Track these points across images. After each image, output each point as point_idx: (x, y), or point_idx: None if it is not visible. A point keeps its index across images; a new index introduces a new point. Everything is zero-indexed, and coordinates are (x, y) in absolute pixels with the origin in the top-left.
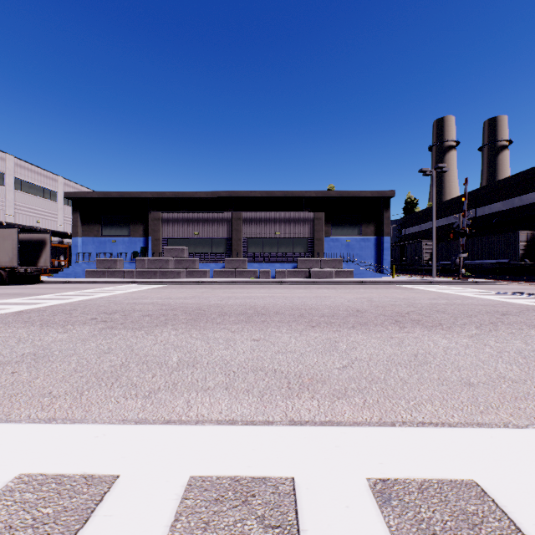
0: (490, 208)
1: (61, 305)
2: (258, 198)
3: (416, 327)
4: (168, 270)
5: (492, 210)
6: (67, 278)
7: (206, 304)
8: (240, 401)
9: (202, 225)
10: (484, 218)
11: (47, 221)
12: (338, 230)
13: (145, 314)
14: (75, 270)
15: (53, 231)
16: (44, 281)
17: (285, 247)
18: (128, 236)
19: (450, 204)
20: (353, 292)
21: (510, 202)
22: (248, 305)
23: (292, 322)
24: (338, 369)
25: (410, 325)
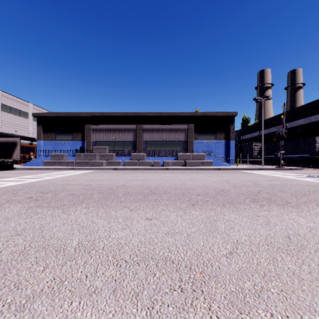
0: (296, 123)
1: (14, 186)
2: (153, 116)
3: (272, 205)
4: (95, 161)
5: (297, 124)
6: (31, 166)
7: (116, 185)
8: (126, 318)
9: (117, 133)
10: (292, 129)
11: (22, 130)
12: (202, 136)
13: (70, 193)
14: (37, 161)
15: (26, 137)
16: (16, 168)
17: (169, 147)
18: (72, 140)
19: (271, 120)
20: (214, 176)
21: (308, 119)
22: (145, 186)
23: (177, 200)
24: (225, 257)
25: (266, 203)
